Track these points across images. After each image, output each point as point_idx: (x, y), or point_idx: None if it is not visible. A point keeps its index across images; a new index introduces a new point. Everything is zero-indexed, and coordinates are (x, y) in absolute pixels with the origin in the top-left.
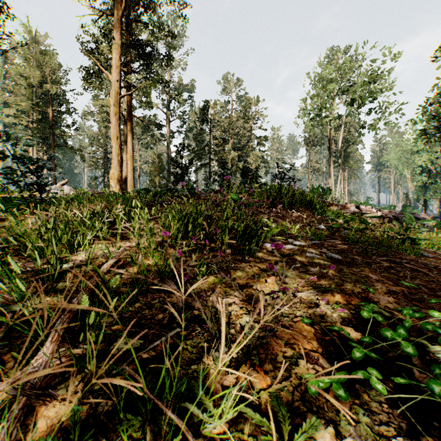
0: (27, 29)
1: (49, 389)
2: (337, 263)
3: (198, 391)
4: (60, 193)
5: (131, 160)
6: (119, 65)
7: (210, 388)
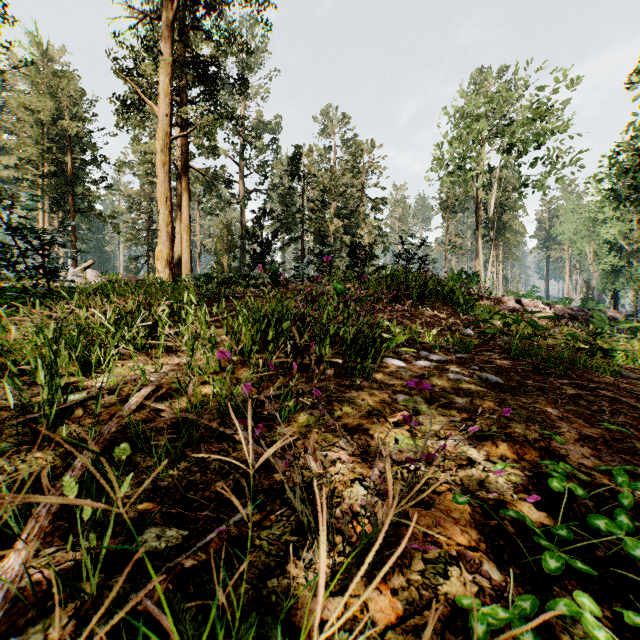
0: (34, 41)
1: (12, 636)
2: (496, 389)
3: (276, 639)
4: (81, 280)
5: (187, 233)
6: (169, 92)
7: (299, 625)
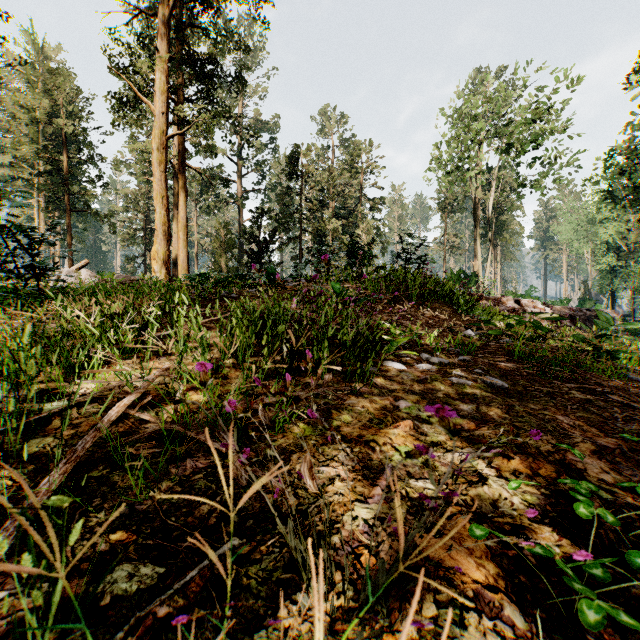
0: (30, 38)
1: None
2: (502, 395)
3: None
4: (75, 280)
5: (184, 232)
6: (166, 90)
7: None
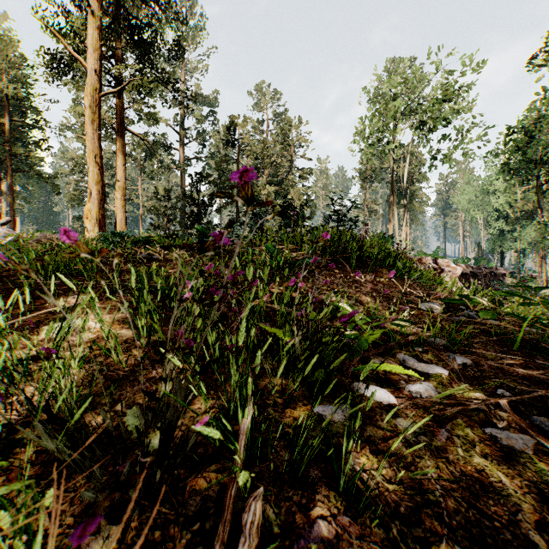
0: None
1: None
2: None
3: None
4: None
5: (122, 192)
6: (99, 48)
7: None
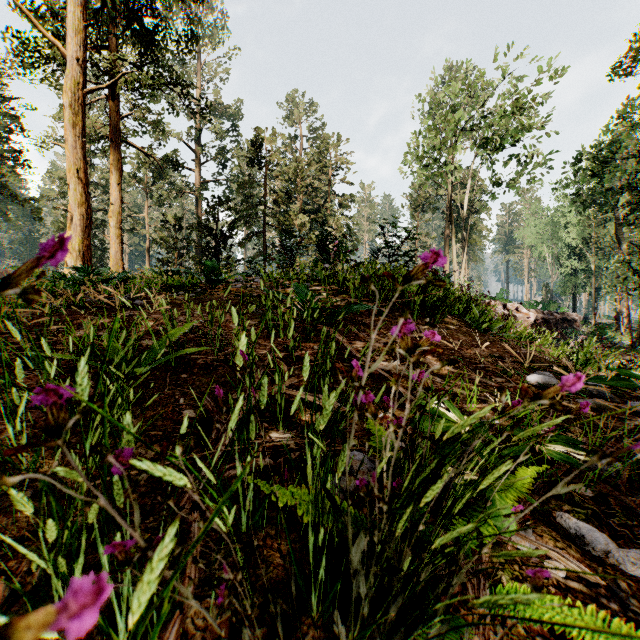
0: None
1: None
2: None
3: None
4: None
5: (116, 219)
6: (83, 31)
7: None
